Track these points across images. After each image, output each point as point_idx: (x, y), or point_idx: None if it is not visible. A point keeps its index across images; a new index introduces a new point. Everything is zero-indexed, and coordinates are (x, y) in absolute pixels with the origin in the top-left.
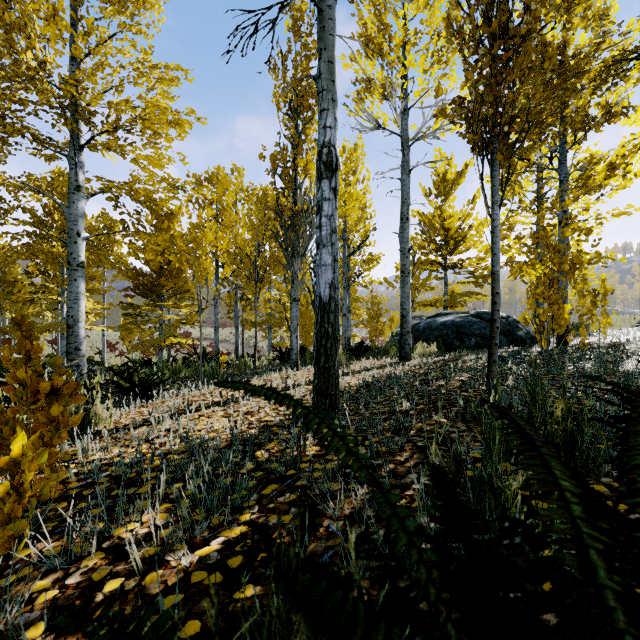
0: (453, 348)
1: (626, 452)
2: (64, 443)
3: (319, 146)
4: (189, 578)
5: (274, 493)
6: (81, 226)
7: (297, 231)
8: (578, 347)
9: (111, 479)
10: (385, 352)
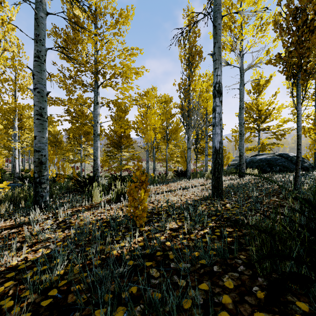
0: (266, 172)
1: None
2: (125, 201)
3: (214, 83)
4: (204, 236)
5: (216, 219)
6: (98, 119)
7: (191, 117)
8: None
9: (149, 213)
10: (230, 173)
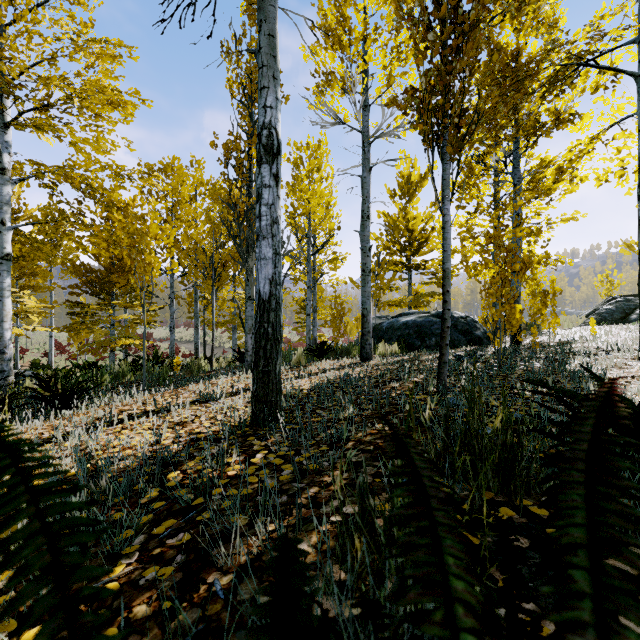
0: (414, 348)
1: (555, 519)
2: None
3: (259, 127)
4: None
5: (167, 532)
6: (6, 214)
7: (251, 225)
8: (530, 346)
9: None
10: (347, 352)
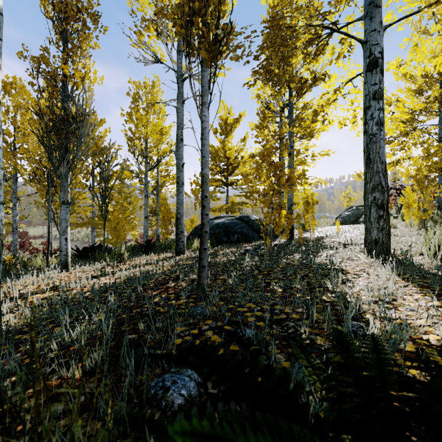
0: (222, 242)
1: None
2: None
3: None
4: None
5: None
6: None
7: (61, 135)
8: (298, 241)
9: None
10: (169, 248)
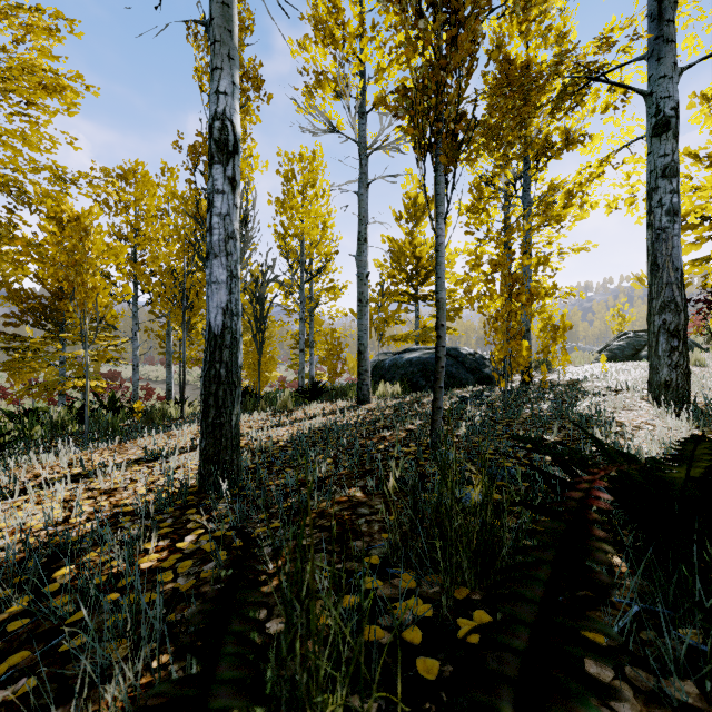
0: (419, 388)
1: None
2: None
3: (210, 118)
4: None
5: (5, 676)
6: None
7: None
8: (540, 385)
9: None
10: (343, 394)
